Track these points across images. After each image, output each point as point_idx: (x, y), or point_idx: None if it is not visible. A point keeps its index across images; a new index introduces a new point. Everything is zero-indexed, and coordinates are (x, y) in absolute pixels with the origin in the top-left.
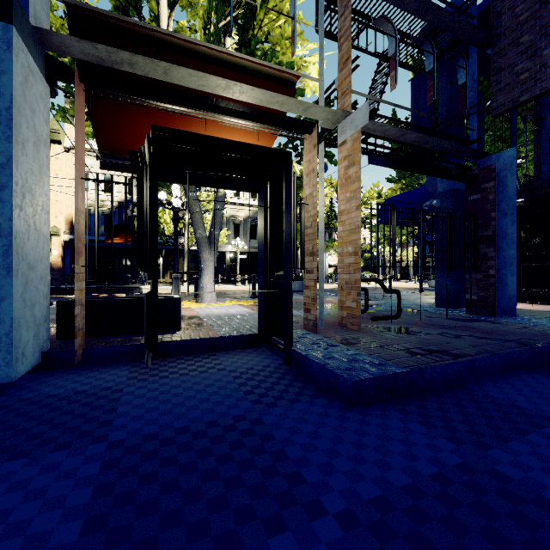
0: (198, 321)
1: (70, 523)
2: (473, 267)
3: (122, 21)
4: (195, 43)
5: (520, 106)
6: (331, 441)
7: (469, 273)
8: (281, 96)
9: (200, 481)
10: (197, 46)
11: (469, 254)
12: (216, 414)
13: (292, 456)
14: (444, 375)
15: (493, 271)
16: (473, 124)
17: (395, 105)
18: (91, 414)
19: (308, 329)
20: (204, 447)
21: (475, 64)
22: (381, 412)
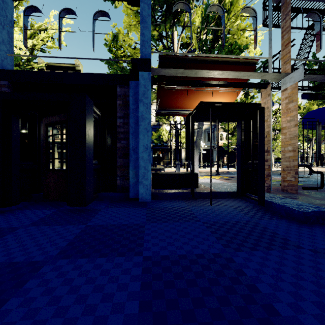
0: (200, 185)
1: (211, 237)
2: None
3: (178, 56)
4: (207, 57)
5: None
6: (297, 232)
7: None
8: (250, 73)
9: (246, 235)
10: (208, 58)
11: None
12: (237, 219)
13: (280, 234)
14: None
15: None
16: None
17: (319, 60)
18: (186, 214)
19: None
20: (240, 227)
21: None
22: (320, 227)
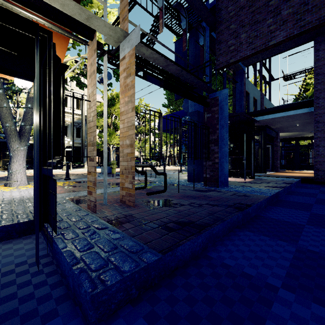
0: None
1: None
2: (208, 158)
3: None
4: None
5: (230, 65)
6: None
7: (205, 161)
8: None
9: None
10: None
11: (205, 150)
12: None
13: None
14: (192, 249)
15: (217, 160)
16: (207, 72)
17: (163, 45)
18: None
19: (90, 209)
20: None
21: (208, 37)
22: None
